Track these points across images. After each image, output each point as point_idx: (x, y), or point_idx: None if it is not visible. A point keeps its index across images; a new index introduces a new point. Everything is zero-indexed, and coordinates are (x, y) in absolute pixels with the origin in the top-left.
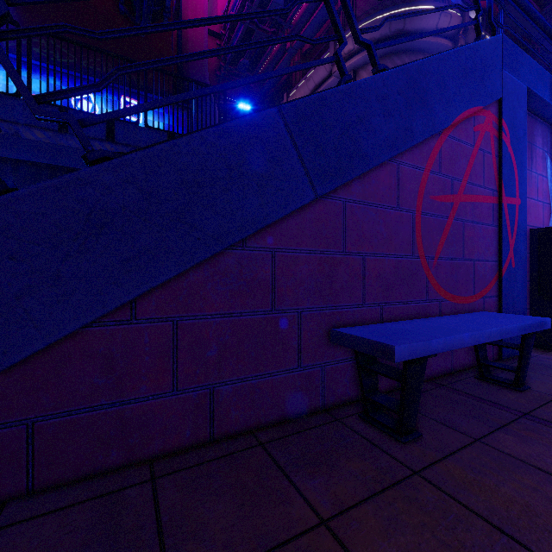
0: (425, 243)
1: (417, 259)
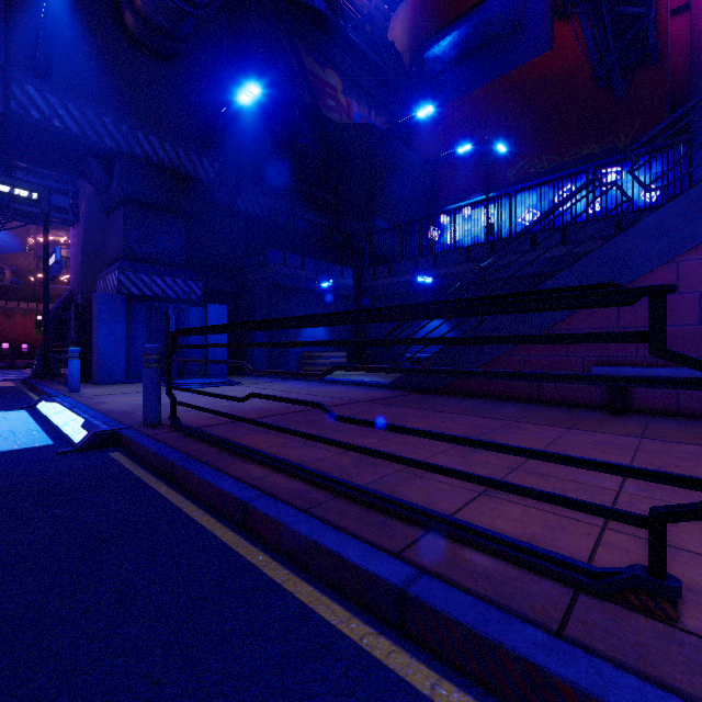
0: None
1: None
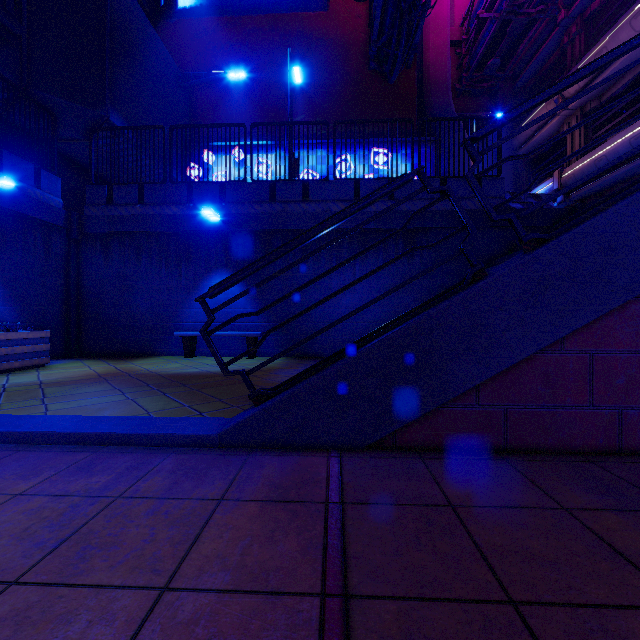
0: None
1: None
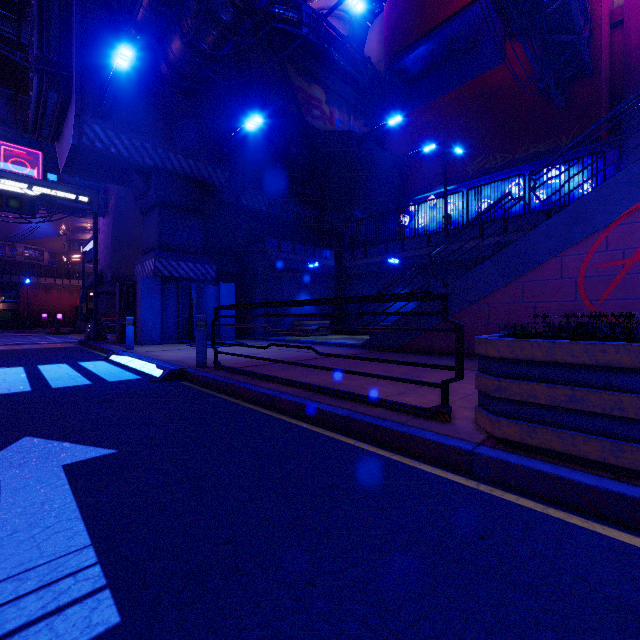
0: (588, 293)
1: (579, 301)
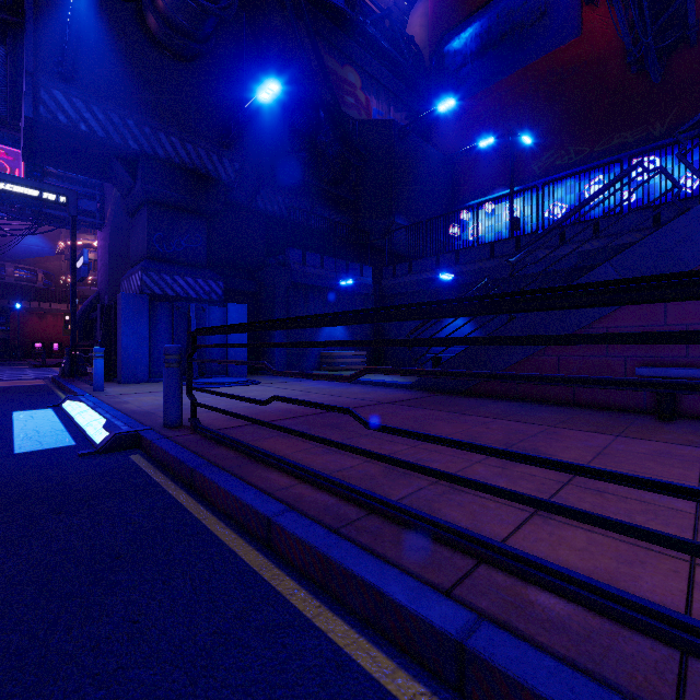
0: None
1: None
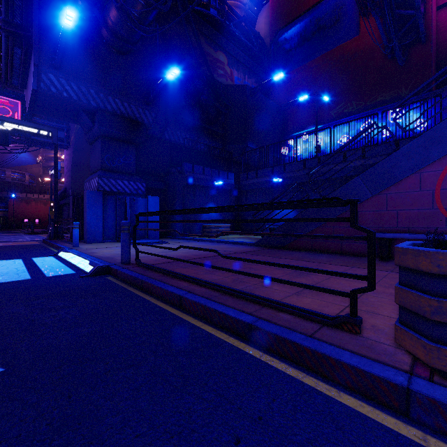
0: (444, 202)
1: (436, 209)
